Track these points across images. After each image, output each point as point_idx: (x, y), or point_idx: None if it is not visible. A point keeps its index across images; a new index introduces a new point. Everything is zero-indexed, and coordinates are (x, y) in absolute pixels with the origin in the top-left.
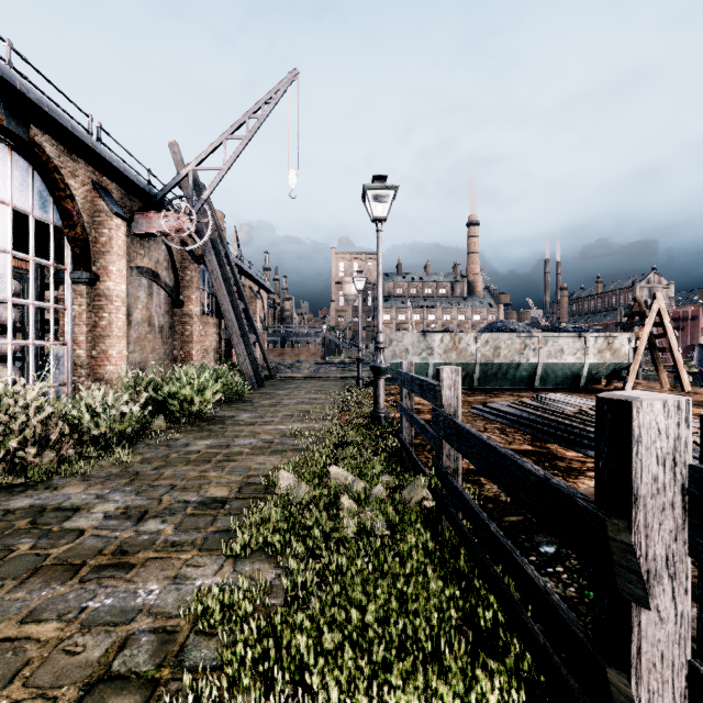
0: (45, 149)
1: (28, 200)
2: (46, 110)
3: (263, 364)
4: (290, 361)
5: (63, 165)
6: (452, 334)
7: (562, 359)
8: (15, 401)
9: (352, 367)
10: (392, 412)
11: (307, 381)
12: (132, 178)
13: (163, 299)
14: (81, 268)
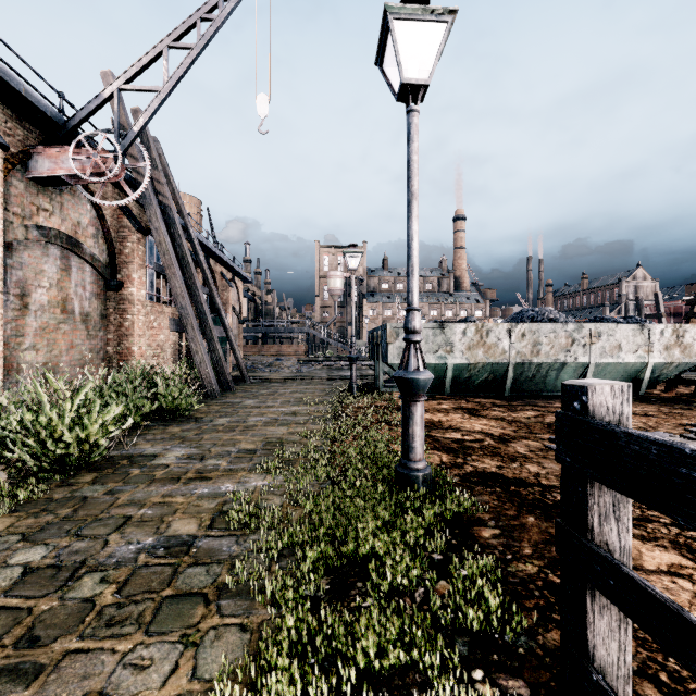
0: None
1: None
2: None
3: None
4: (271, 359)
5: None
6: (478, 325)
7: (620, 358)
8: None
9: (338, 365)
10: None
11: (286, 384)
12: (13, 84)
13: (88, 277)
14: None
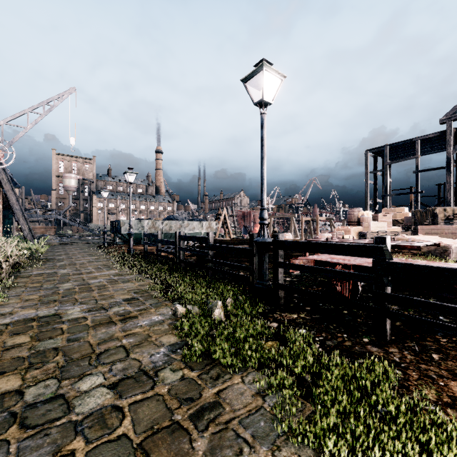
0: None
1: None
2: None
3: None
4: None
5: None
6: (152, 221)
7: (195, 231)
8: None
9: (84, 238)
10: None
11: (65, 246)
12: None
13: None
14: None
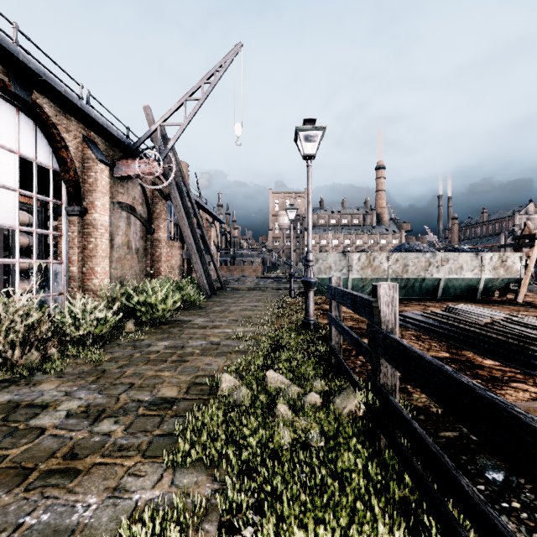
0: (45, 110)
1: (32, 150)
2: (44, 77)
3: (216, 278)
4: (237, 276)
5: (59, 122)
6: (367, 254)
7: (462, 275)
8: (8, 309)
9: (285, 280)
10: (319, 319)
11: (249, 292)
12: (113, 132)
13: (138, 227)
14: (74, 203)
